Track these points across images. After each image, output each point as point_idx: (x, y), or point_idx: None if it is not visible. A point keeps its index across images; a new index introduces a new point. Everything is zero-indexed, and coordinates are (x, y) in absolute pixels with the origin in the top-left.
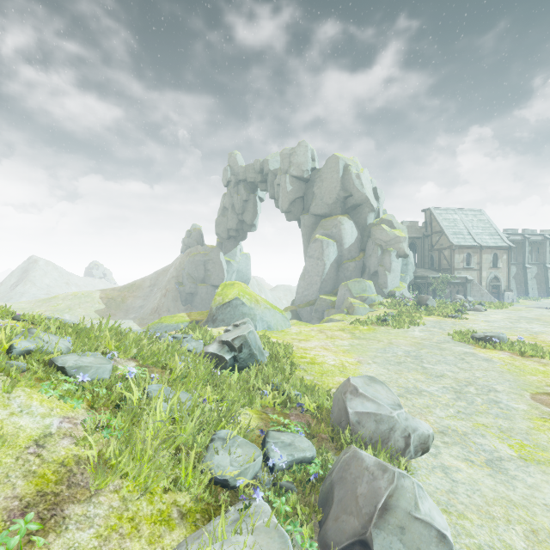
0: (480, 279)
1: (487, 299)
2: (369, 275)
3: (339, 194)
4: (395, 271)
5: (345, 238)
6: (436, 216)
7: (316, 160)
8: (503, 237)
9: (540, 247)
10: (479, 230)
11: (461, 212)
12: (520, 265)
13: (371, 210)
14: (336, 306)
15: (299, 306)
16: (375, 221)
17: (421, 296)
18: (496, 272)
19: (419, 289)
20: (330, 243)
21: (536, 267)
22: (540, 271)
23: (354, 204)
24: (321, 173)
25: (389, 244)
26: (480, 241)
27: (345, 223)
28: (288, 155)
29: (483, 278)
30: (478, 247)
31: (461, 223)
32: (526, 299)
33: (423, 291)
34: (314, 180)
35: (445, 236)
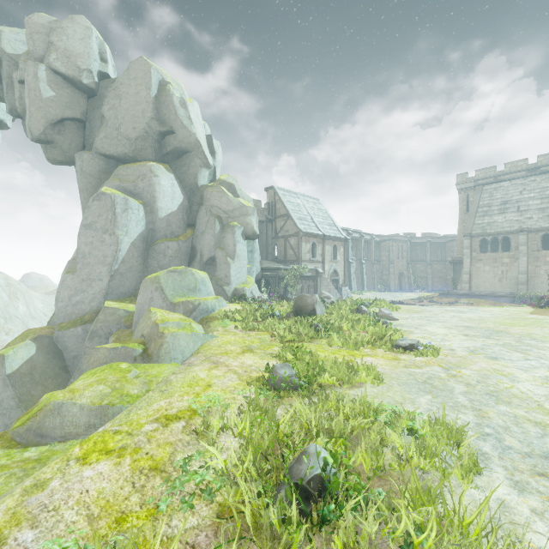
0: (324, 273)
1: (334, 295)
2: (201, 264)
3: (150, 125)
4: (241, 259)
5: (161, 200)
6: (281, 197)
7: (111, 64)
8: (339, 229)
9: (357, 243)
10: (321, 219)
11: (303, 198)
12: (345, 260)
13: (205, 164)
14: (134, 324)
15: (59, 326)
16: (211, 184)
17: (302, 298)
18: (336, 266)
19: (268, 285)
20: (131, 204)
21: (355, 263)
22: (358, 266)
23: (177, 147)
24: (118, 83)
25: (232, 216)
26: (324, 230)
27: (160, 175)
28: (46, 28)
29: (326, 271)
30: (322, 236)
31: (304, 209)
32: (354, 293)
33: (273, 288)
34: (105, 93)
35: (291, 221)
